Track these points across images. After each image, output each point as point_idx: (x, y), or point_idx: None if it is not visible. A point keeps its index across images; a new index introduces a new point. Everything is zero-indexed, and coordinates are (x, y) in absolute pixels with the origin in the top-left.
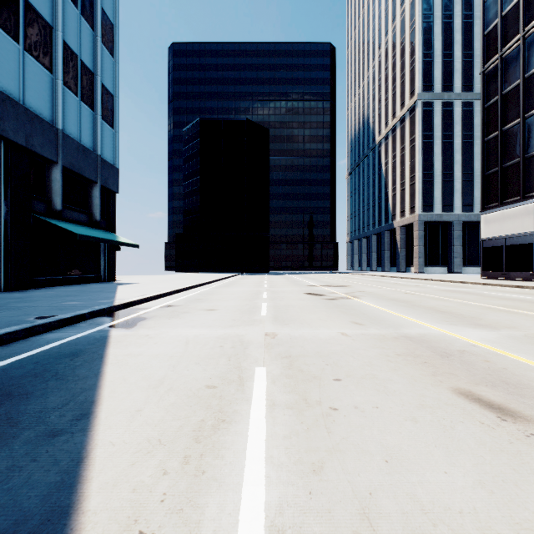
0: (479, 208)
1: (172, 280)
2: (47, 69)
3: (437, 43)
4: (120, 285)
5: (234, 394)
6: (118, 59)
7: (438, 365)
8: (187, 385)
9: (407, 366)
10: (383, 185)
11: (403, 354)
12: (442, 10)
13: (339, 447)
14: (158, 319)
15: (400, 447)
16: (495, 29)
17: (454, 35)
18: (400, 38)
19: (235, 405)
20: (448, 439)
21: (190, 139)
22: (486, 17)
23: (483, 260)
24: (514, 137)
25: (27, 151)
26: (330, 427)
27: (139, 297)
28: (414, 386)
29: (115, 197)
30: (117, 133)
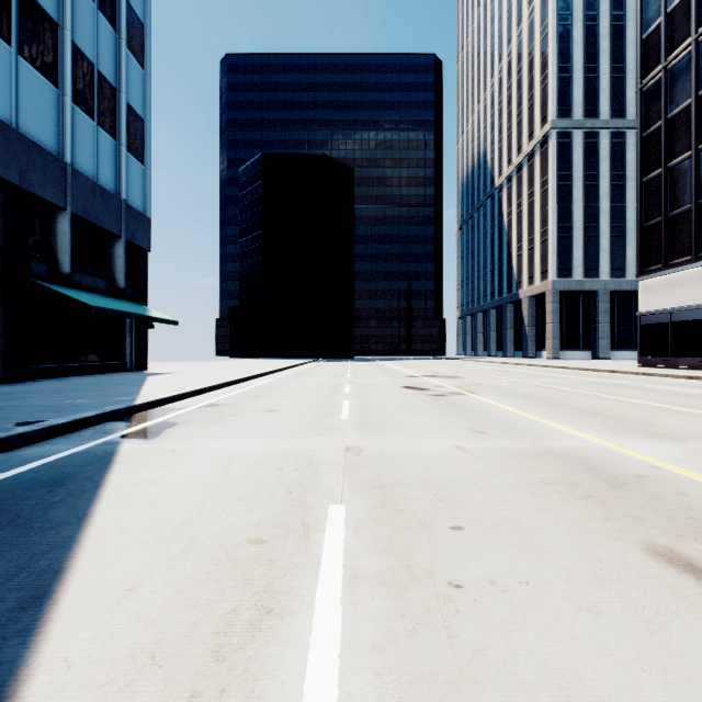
0: (633, 272)
1: (223, 369)
2: (51, 81)
3: (577, 54)
4: (151, 376)
5: (291, 555)
6: (149, 71)
7: (610, 502)
8: (218, 537)
9: (563, 503)
10: (505, 243)
11: (553, 481)
12: (584, 9)
13: (470, 672)
14: (193, 426)
15: (581, 672)
16: (657, 31)
17: (599, 43)
18: (527, 47)
19: (292, 577)
20: (661, 652)
21: (249, 182)
22: (644, 15)
23: (641, 342)
24: (683, 176)
25: (23, 192)
26: (452, 625)
27: (173, 392)
28: (580, 541)
29: (146, 257)
30: (148, 171)
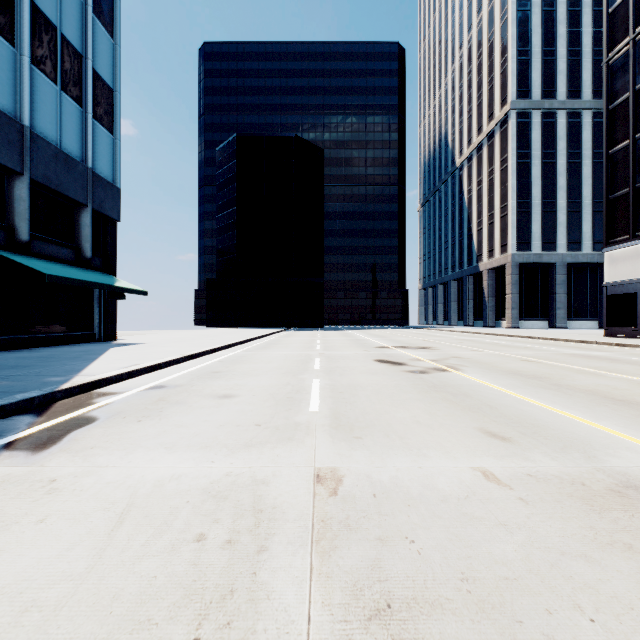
0: (588, 246)
1: (193, 339)
2: (6, 39)
3: (536, 38)
4: (114, 347)
5: None
6: (119, 41)
7: None
8: None
9: None
10: (465, 218)
11: None
12: None
13: None
14: (115, 424)
15: None
16: (624, 4)
17: (557, 27)
18: (487, 33)
19: None
20: None
21: (225, 161)
22: None
23: (607, 312)
24: None
25: None
26: None
27: (119, 370)
28: None
29: (115, 227)
30: (118, 141)
